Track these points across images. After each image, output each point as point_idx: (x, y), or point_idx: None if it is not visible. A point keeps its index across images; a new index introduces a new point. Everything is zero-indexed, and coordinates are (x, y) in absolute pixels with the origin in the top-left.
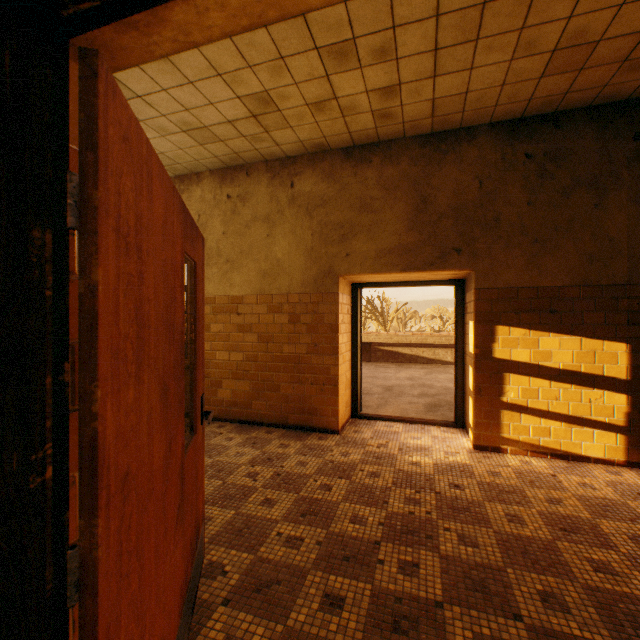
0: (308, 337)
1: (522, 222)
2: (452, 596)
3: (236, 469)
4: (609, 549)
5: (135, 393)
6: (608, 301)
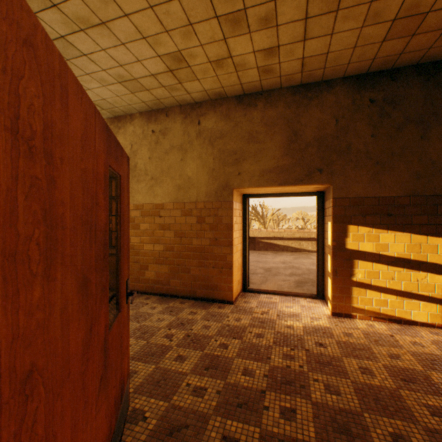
0: (211, 233)
1: (367, 149)
2: (323, 438)
3: (157, 331)
4: (440, 396)
5: (43, 291)
6: (431, 207)
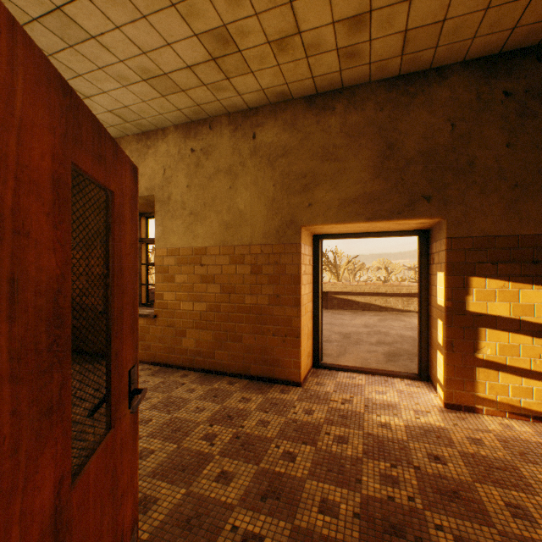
0: (270, 288)
1: (500, 165)
2: None
3: (193, 429)
4: None
5: None
6: None
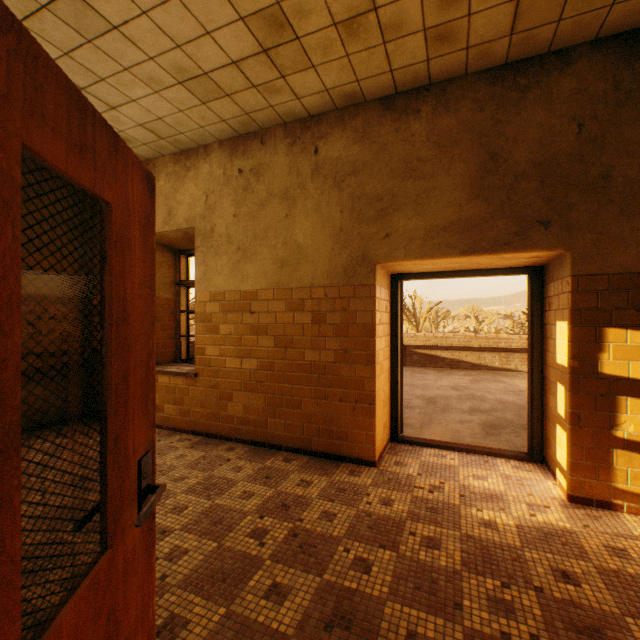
0: (336, 341)
1: None
2: None
3: (238, 521)
4: None
5: None
6: None
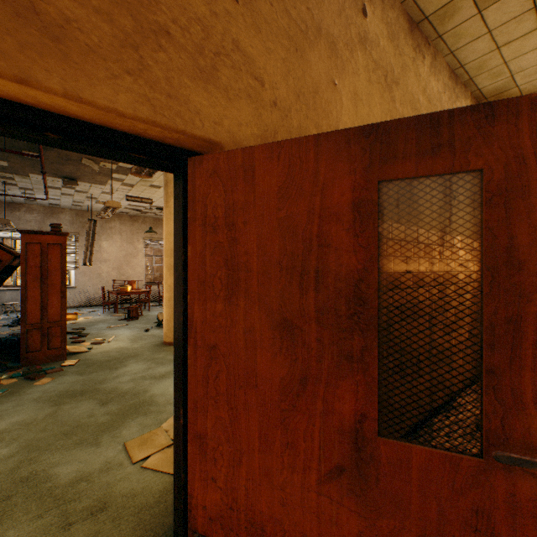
0: None
1: None
2: None
3: None
4: None
5: (225, 308)
6: None
